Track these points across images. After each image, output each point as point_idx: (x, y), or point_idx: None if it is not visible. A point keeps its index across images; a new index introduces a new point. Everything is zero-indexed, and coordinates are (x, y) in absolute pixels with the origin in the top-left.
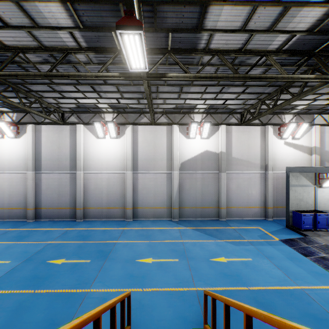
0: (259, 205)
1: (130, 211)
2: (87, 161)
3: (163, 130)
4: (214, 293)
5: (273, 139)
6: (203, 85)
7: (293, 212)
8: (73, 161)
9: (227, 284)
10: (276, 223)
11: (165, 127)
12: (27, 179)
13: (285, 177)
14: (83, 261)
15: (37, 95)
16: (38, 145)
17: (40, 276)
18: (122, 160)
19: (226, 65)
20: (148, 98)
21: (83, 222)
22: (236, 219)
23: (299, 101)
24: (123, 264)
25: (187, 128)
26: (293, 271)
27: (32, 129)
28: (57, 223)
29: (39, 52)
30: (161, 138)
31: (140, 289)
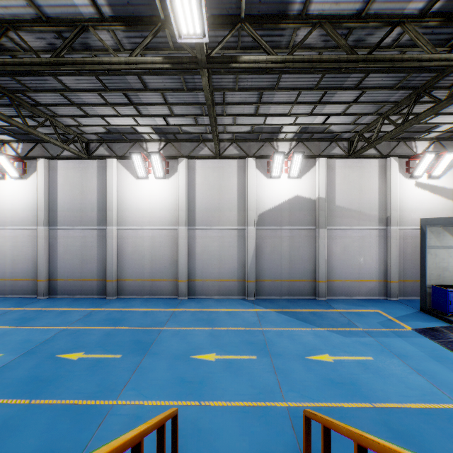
0: (377, 278)
1: (184, 284)
2: (122, 211)
3: (232, 166)
4: (328, 418)
5: (398, 178)
6: (295, 89)
7: (433, 287)
8: (102, 211)
9: (337, 397)
10: (403, 304)
11: (236, 162)
12: (37, 238)
13: (417, 235)
14: (110, 357)
15: (47, 113)
16: (52, 188)
17: (43, 377)
18: (173, 210)
19: (336, 41)
20: (210, 106)
21: (116, 301)
22: (342, 299)
23: (442, 117)
24: (171, 363)
25: (268, 162)
26: (444, 379)
27: (44, 165)
28: (79, 302)
29: (39, 28)
30: (230, 178)
31: (196, 402)
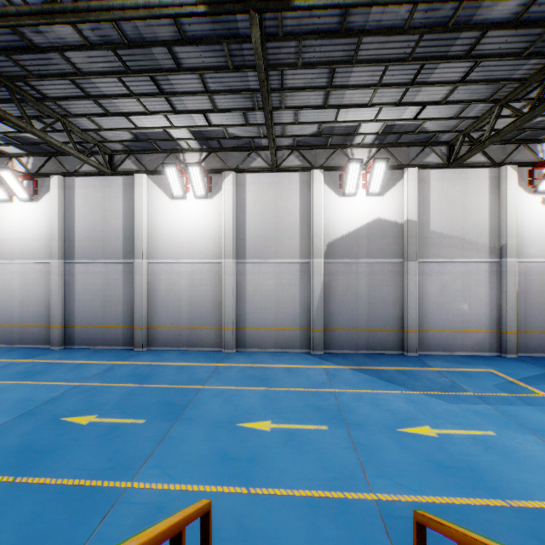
0: (487, 328)
1: (232, 333)
2: (154, 240)
3: (293, 181)
4: (473, 534)
5: (516, 193)
6: (380, 61)
7: None
8: (129, 241)
9: (450, 488)
10: (525, 363)
11: (298, 176)
12: (50, 274)
13: (543, 270)
14: (131, 422)
15: (58, 111)
16: (69, 213)
17: (38, 447)
18: (217, 239)
19: None
20: (263, 84)
21: (146, 353)
22: (439, 354)
23: None
24: (210, 432)
25: (340, 175)
26: None
27: (58, 184)
28: (100, 353)
29: None
30: (290, 196)
31: (243, 488)
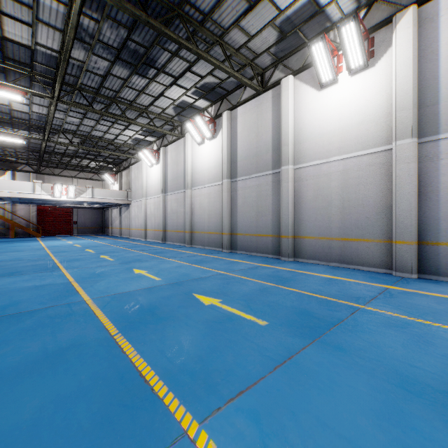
0: None
1: (409, 249)
2: (300, 144)
3: None
4: None
5: None
6: None
7: None
8: (277, 150)
9: None
10: None
11: None
12: (222, 191)
13: None
14: (249, 319)
15: (216, 33)
16: (233, 140)
17: (158, 311)
18: (382, 118)
19: None
20: None
21: (291, 262)
22: None
23: None
24: (388, 395)
25: None
26: None
27: (226, 118)
28: (253, 258)
29: None
30: None
31: None
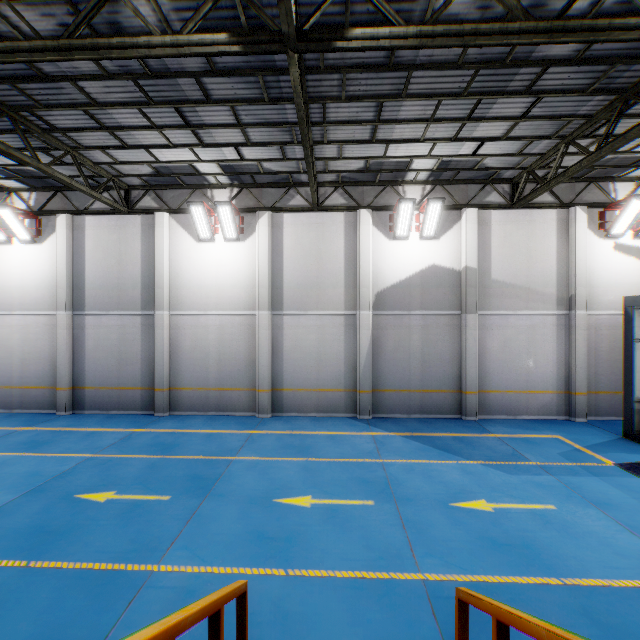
0: (555, 388)
1: (267, 395)
2: (177, 289)
3: (337, 222)
4: (504, 606)
5: (586, 237)
6: (432, 96)
7: None
8: (149, 289)
9: (503, 566)
10: (596, 428)
11: (342, 216)
12: (56, 327)
13: (616, 324)
14: (154, 499)
15: (68, 143)
16: (78, 257)
17: (51, 528)
18: (250, 288)
19: (502, 2)
20: (303, 121)
21: (168, 418)
22: (501, 419)
23: None
24: (244, 509)
25: (391, 216)
26: None
27: (65, 223)
28: (115, 419)
29: None
30: (333, 239)
31: (280, 570)
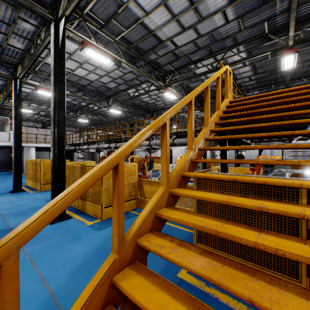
0: None
1: None
2: None
3: None
4: None
5: None
6: None
7: None
8: None
9: None
10: None
11: None
12: None
13: None
14: None
15: None
16: None
17: None
18: None
19: None
20: None
21: None
22: None
23: None
24: None
25: None
26: None
27: None
28: None
29: None
30: None
31: None
